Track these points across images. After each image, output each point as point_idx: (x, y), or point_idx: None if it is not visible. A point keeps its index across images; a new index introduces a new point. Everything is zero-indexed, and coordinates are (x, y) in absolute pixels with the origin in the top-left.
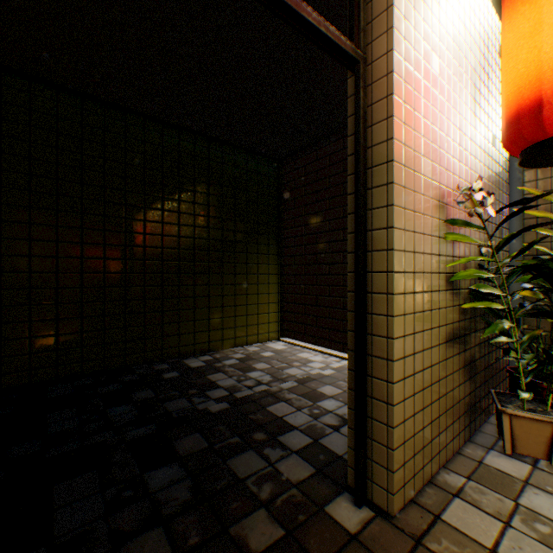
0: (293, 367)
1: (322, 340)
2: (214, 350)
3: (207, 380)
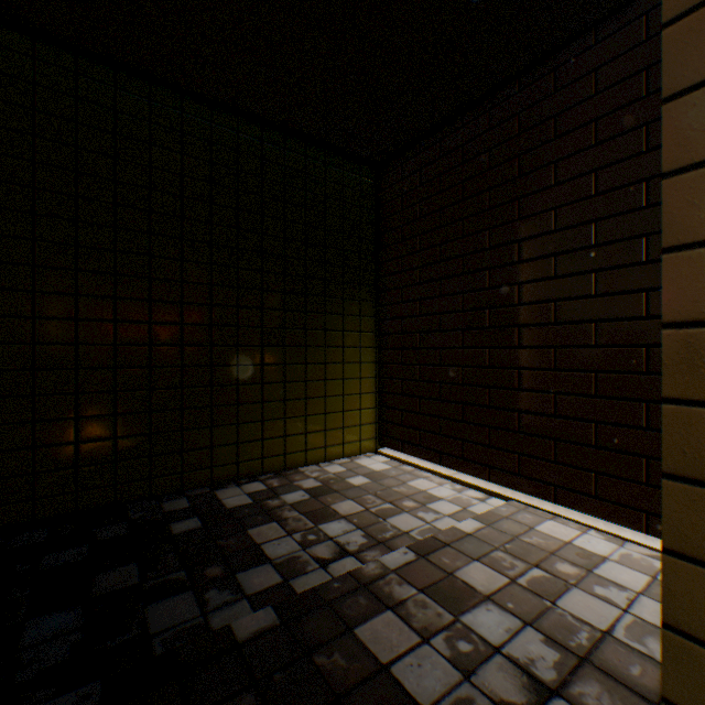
0: (403, 512)
1: (450, 458)
2: (271, 471)
3: (247, 541)
